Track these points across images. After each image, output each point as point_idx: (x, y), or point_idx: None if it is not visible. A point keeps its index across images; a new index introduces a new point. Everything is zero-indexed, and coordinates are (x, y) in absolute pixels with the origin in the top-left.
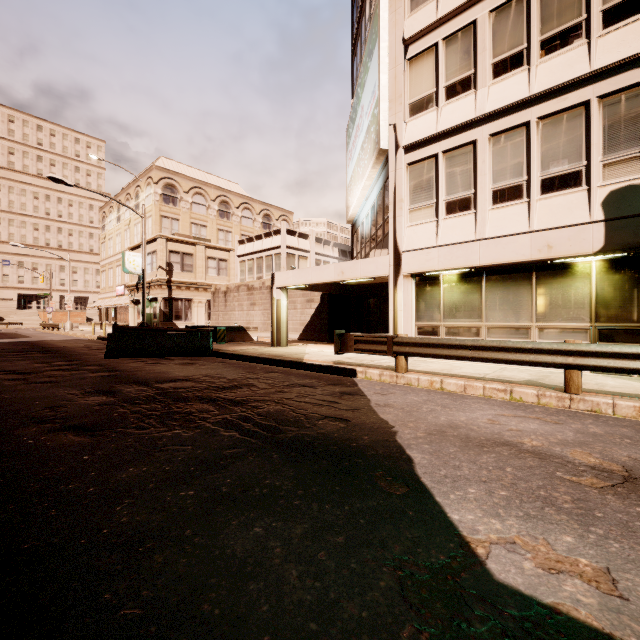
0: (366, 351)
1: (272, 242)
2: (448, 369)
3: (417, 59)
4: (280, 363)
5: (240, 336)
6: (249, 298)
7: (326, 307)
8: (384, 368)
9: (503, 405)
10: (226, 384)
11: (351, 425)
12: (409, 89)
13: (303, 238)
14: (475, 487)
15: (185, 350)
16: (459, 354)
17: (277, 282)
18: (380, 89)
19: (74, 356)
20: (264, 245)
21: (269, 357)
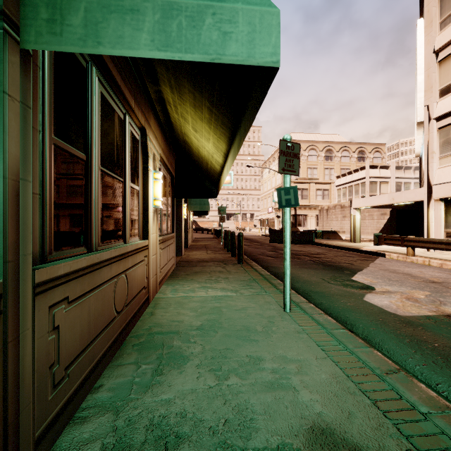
0: (390, 244)
1: (358, 175)
2: (450, 258)
3: (445, 60)
4: (347, 249)
5: (333, 236)
6: (341, 213)
7: (394, 218)
8: (403, 254)
9: (445, 270)
10: (315, 253)
11: (353, 265)
12: (439, 80)
13: (384, 169)
14: (371, 275)
15: (301, 241)
16: (438, 247)
17: (353, 205)
18: (417, 85)
19: (258, 241)
20: (353, 178)
21: (342, 246)
